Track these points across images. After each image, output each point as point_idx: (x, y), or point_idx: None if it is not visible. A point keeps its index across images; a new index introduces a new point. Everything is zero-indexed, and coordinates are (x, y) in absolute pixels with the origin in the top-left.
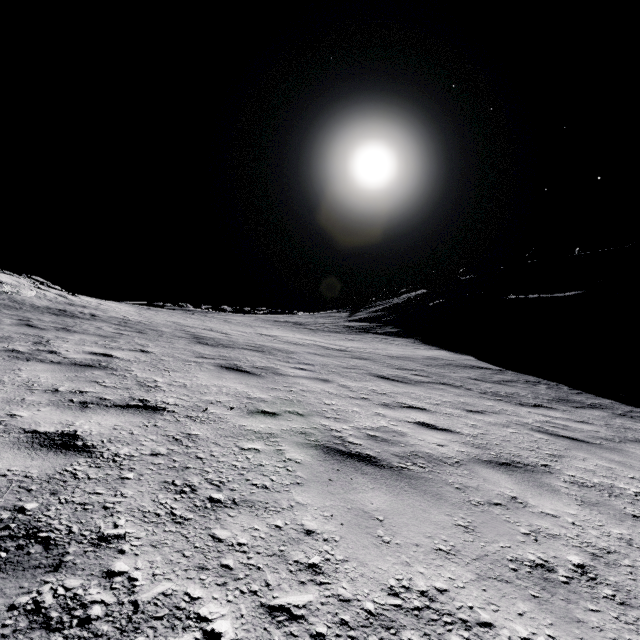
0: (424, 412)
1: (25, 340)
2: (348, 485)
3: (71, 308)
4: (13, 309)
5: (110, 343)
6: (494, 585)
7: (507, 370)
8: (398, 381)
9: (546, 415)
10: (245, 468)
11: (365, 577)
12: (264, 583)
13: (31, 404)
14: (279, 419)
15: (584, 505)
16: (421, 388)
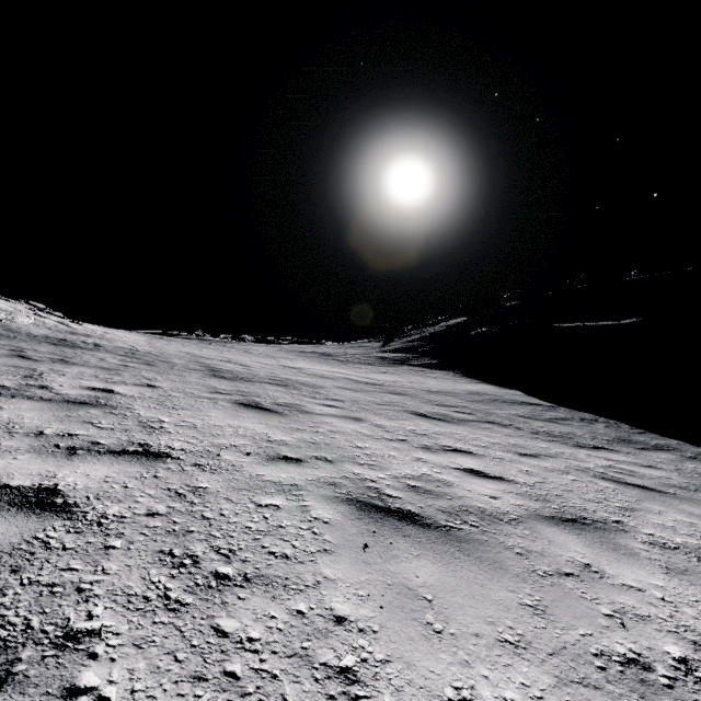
0: (471, 456)
1: (14, 373)
2: (387, 552)
3: (73, 337)
4: (6, 338)
5: (113, 377)
6: (580, 693)
7: (559, 406)
8: (439, 419)
9: (608, 459)
10: (261, 531)
11: (414, 686)
12: (281, 700)
13: (7, 451)
14: (304, 467)
15: (671, 573)
16: (465, 427)
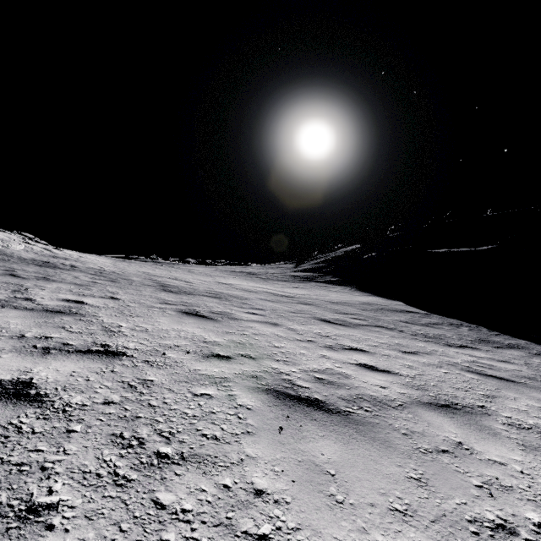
0: (364, 354)
1: (5, 288)
2: (298, 433)
3: (54, 260)
4: (2, 261)
5: (84, 291)
6: None
7: (433, 314)
8: (339, 324)
9: (472, 355)
10: (196, 416)
11: None
12: None
13: None
14: (232, 363)
15: (527, 450)
16: (360, 330)
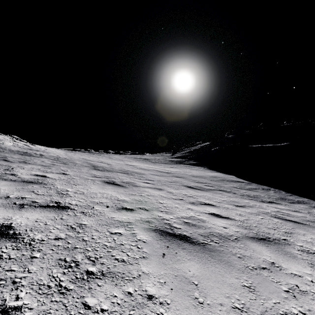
0: (213, 207)
1: None
2: (174, 257)
3: (30, 151)
4: None
5: (47, 169)
6: None
7: (252, 183)
8: (198, 189)
9: (277, 207)
10: (112, 247)
11: None
12: None
13: None
14: (134, 213)
15: (314, 267)
16: (210, 193)
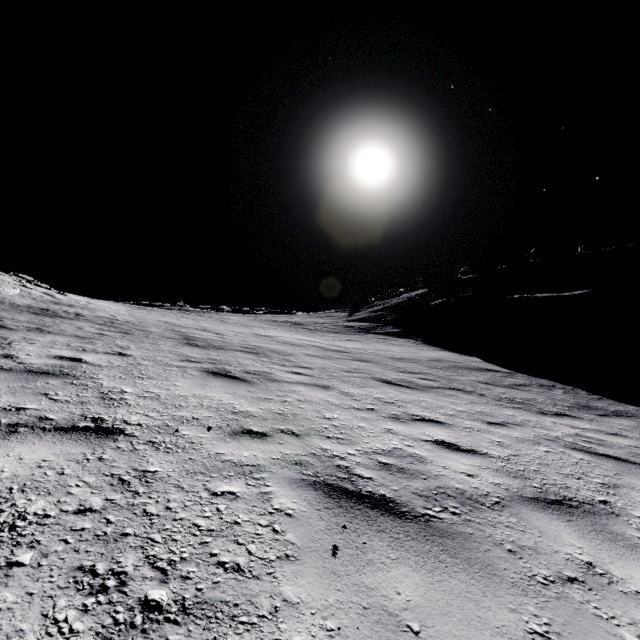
0: (440, 426)
1: None
2: (360, 555)
3: (55, 307)
4: None
5: (85, 345)
6: None
7: (517, 373)
8: (405, 386)
9: (574, 426)
10: (212, 530)
11: None
12: None
13: None
14: (268, 442)
15: None
16: (431, 395)
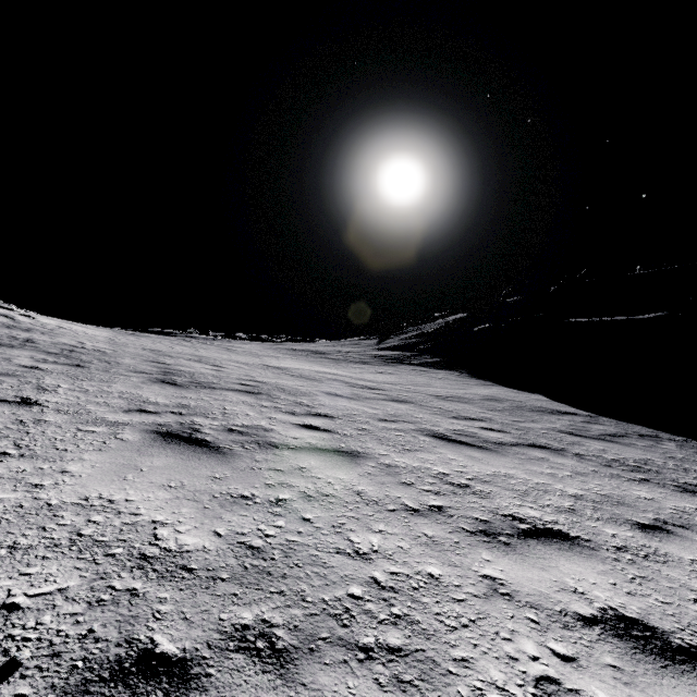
0: (577, 551)
1: None
2: None
3: (3, 331)
4: None
5: None
6: None
7: (600, 416)
8: (469, 445)
9: None
10: None
11: None
12: None
13: None
14: None
15: None
16: (512, 460)
